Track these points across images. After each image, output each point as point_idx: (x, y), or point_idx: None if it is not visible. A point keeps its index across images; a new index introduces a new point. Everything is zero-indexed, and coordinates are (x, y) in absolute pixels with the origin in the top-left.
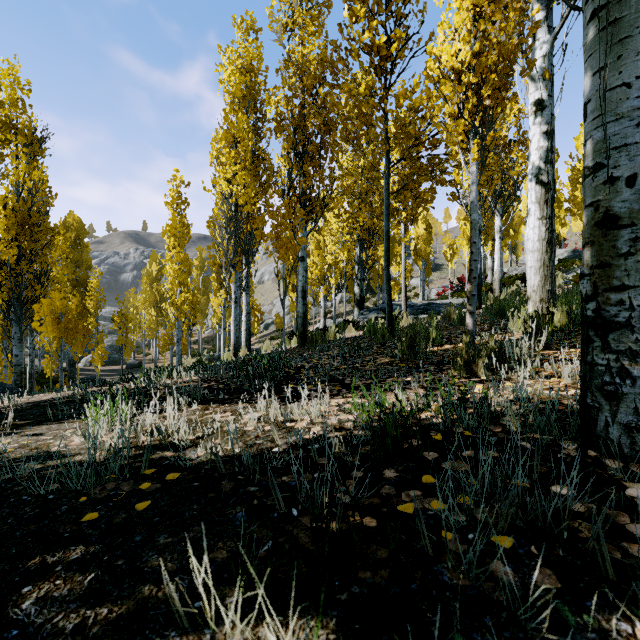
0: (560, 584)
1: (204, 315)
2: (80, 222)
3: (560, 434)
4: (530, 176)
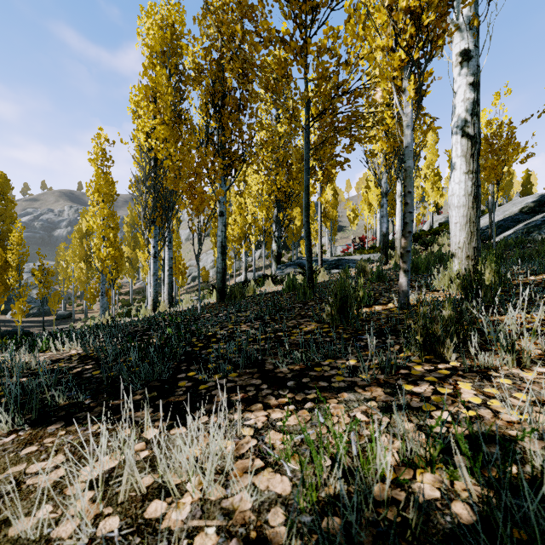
0: None
1: (134, 268)
2: (4, 177)
3: None
4: (455, 129)
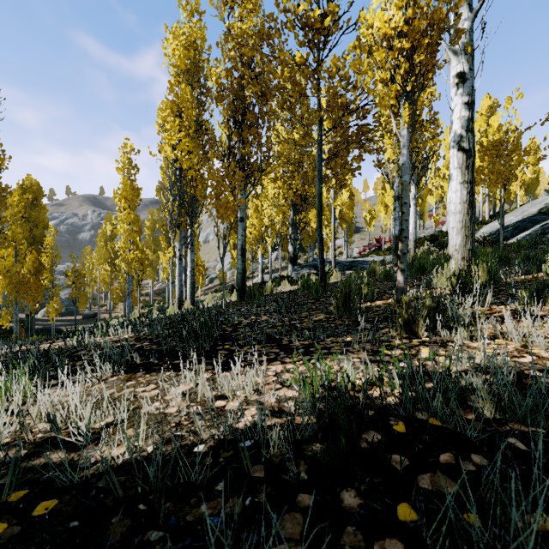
0: None
1: (155, 270)
2: (37, 185)
3: None
4: (452, 143)
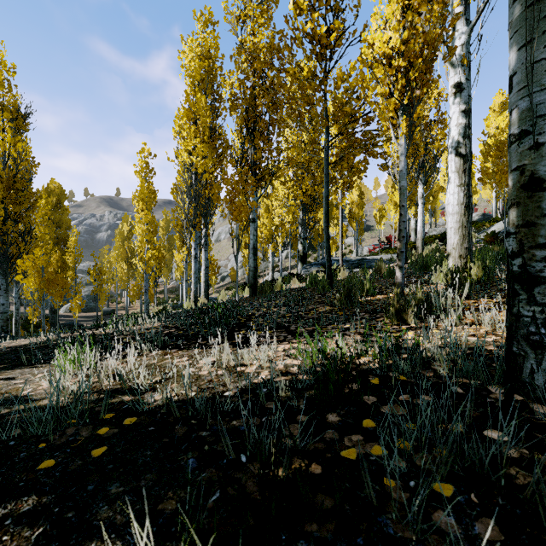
0: (503, 536)
1: (169, 269)
2: (60, 188)
3: (487, 379)
4: (450, 149)
